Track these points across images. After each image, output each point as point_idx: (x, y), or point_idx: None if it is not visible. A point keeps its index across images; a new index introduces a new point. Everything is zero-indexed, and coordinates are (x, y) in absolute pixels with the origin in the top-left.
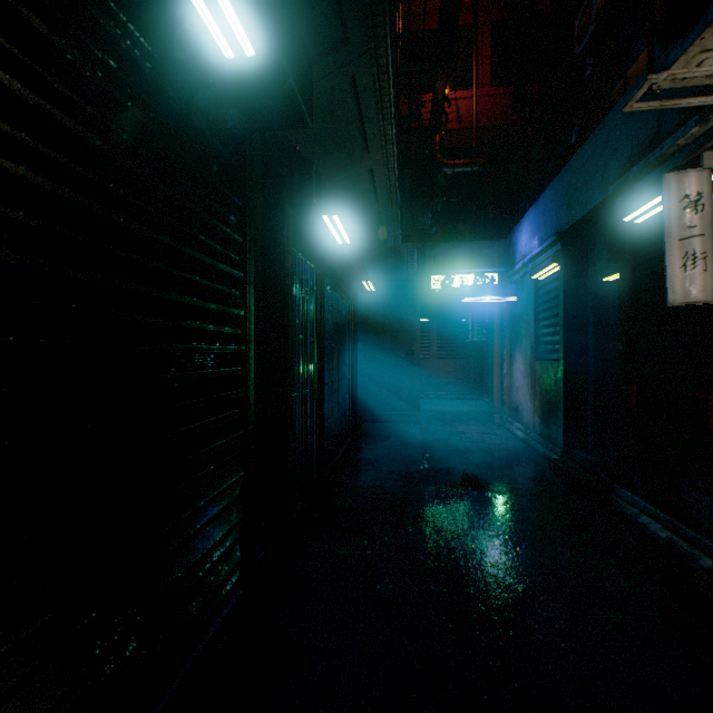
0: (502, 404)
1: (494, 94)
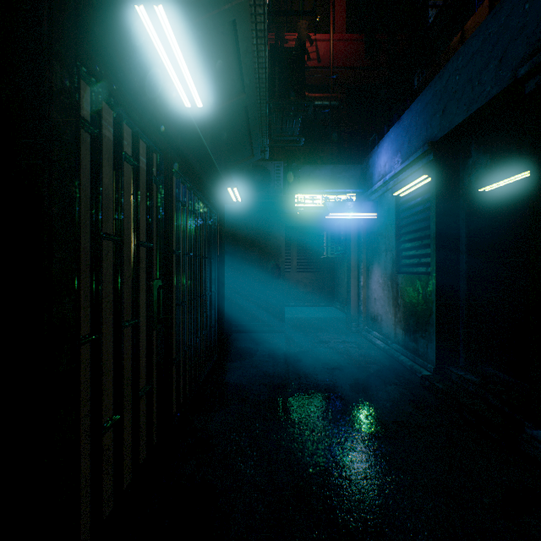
0: (360, 314)
1: (348, 39)
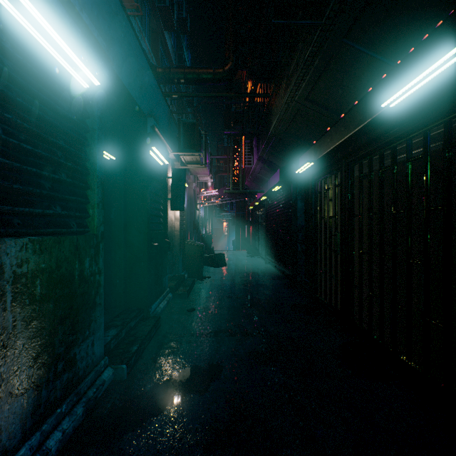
0: None
1: None
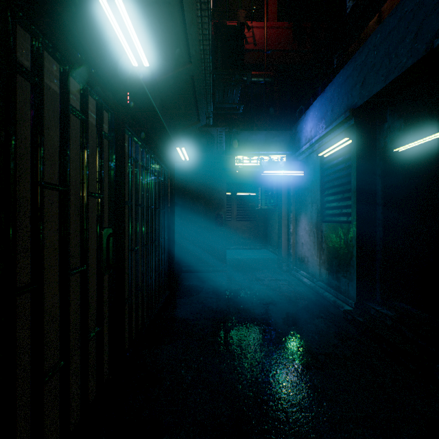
0: (289, 256)
1: (279, 26)
